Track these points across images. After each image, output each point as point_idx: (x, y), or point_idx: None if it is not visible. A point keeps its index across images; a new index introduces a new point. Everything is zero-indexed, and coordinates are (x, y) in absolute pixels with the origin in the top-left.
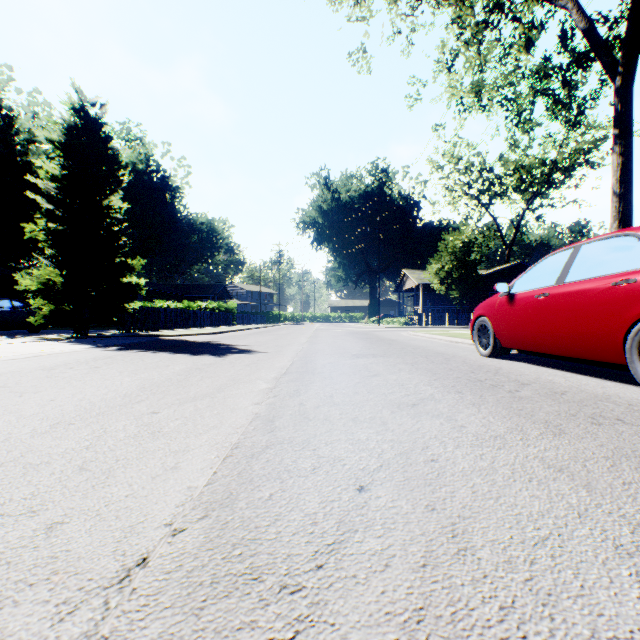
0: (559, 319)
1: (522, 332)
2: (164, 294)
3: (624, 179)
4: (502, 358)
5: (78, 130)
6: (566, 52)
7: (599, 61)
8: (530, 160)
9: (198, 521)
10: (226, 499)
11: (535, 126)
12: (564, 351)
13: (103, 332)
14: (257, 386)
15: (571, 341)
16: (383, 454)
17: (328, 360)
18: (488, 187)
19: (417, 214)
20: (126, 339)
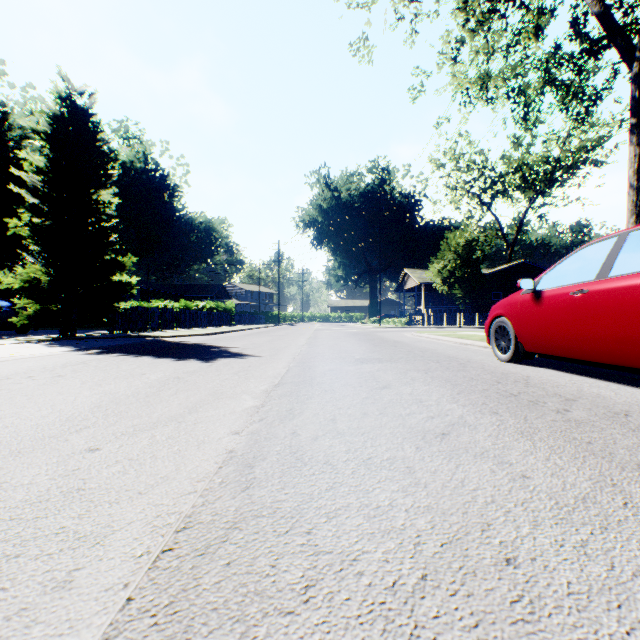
0: (603, 320)
1: (552, 335)
2: (162, 294)
3: None
4: (524, 363)
5: (65, 120)
6: (579, 38)
7: (615, 47)
8: (533, 158)
9: None
10: None
11: (538, 123)
12: (608, 358)
13: (95, 333)
14: (241, 403)
15: (619, 346)
16: (422, 544)
17: (329, 366)
18: (490, 185)
19: (418, 213)
20: (113, 341)
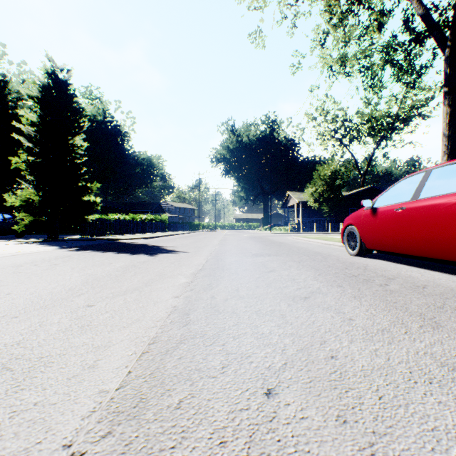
0: (414, 227)
1: (383, 237)
2: (116, 209)
3: (452, 124)
4: (366, 257)
5: (50, 88)
6: (408, 31)
7: (433, 38)
8: (379, 113)
9: (100, 441)
10: (134, 408)
11: (382, 88)
12: (418, 252)
13: (70, 237)
14: (178, 281)
15: (425, 244)
16: (286, 350)
17: (234, 258)
18: (348, 132)
19: (297, 152)
20: (85, 242)
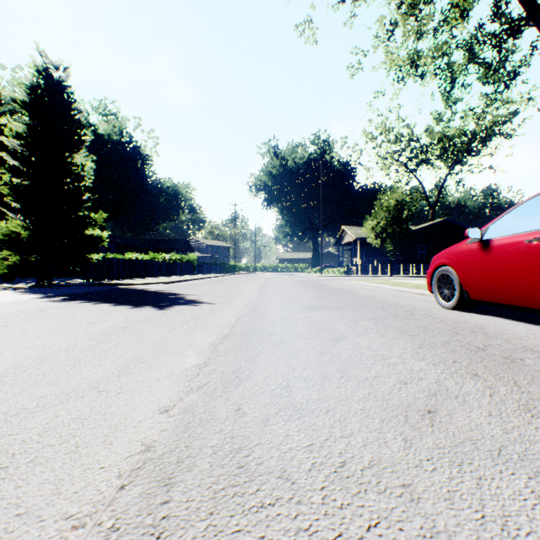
0: None
1: (503, 283)
2: (134, 247)
3: None
4: (467, 311)
5: (42, 90)
6: (501, 18)
7: (535, 24)
8: (452, 131)
9: None
10: None
11: (457, 101)
12: None
13: (72, 281)
14: (182, 361)
15: None
16: None
17: (279, 314)
18: (416, 154)
19: (354, 178)
20: (83, 288)
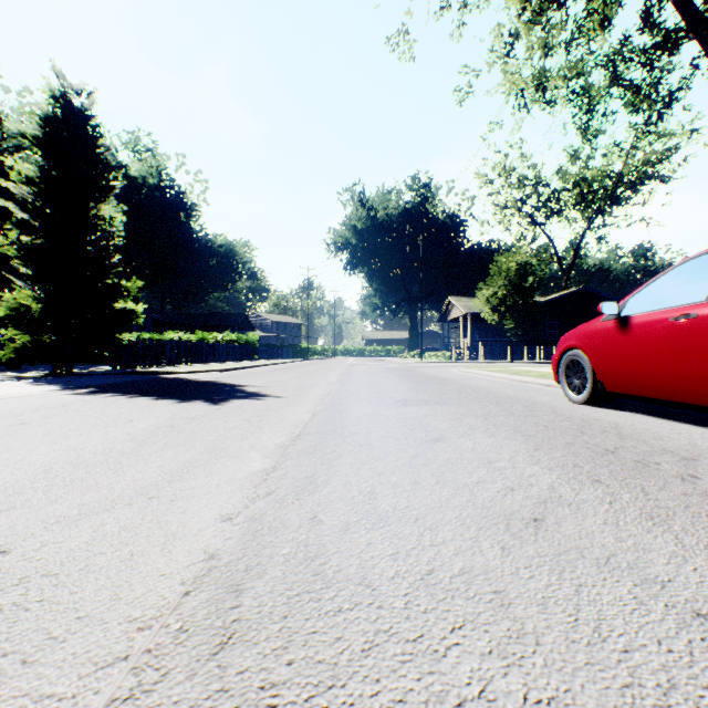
0: None
1: (645, 371)
2: (177, 325)
3: None
4: (603, 406)
5: (59, 122)
6: (652, 29)
7: (695, 37)
8: (592, 172)
9: None
10: None
11: (598, 133)
12: None
13: (97, 368)
14: (245, 466)
15: None
16: None
17: (364, 410)
18: (544, 203)
19: (463, 234)
20: (113, 378)
